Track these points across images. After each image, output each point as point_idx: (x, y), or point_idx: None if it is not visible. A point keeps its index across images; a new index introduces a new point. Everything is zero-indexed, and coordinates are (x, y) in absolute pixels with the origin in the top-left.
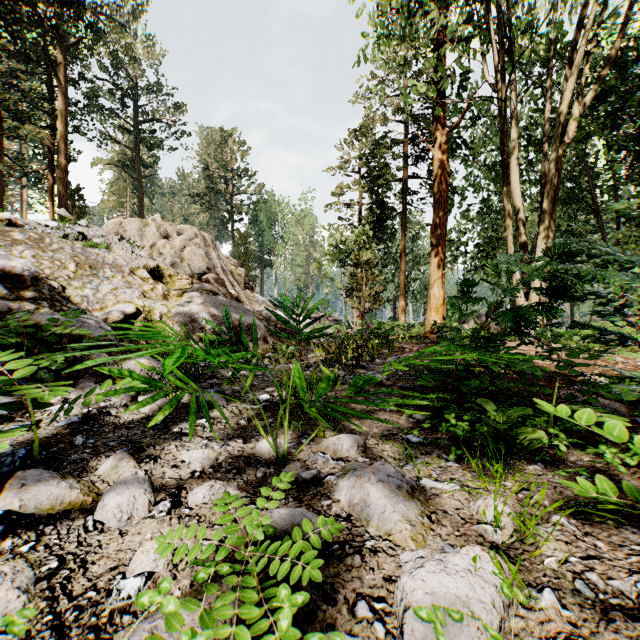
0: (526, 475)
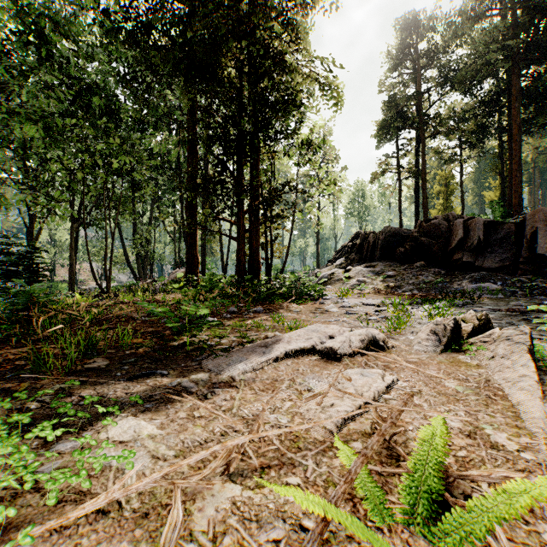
0: None
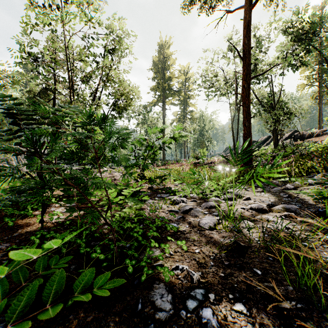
0: None
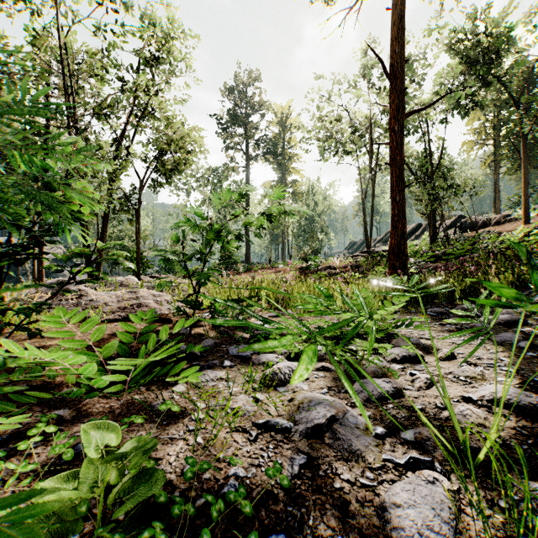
0: (162, 453)
